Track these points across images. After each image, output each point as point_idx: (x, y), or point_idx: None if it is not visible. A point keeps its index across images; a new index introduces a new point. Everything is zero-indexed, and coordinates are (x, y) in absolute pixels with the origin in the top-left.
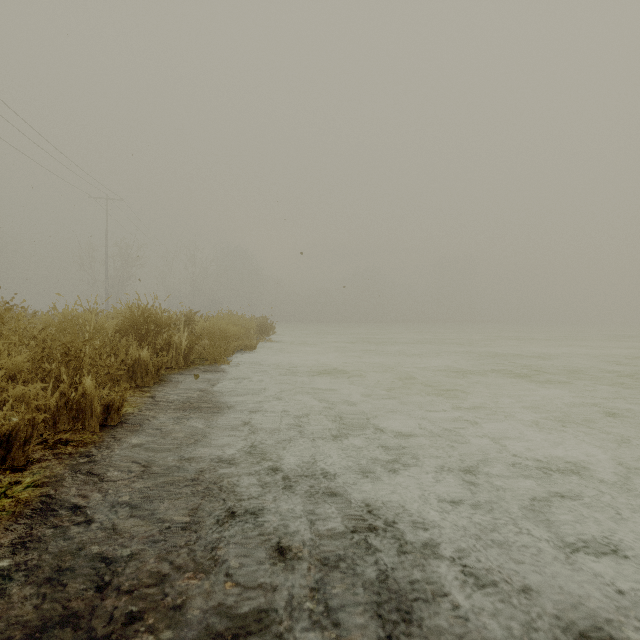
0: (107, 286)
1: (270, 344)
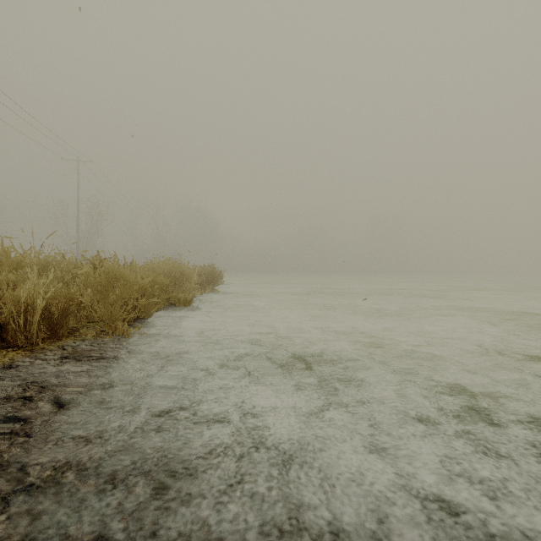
0: (77, 239)
1: (215, 295)
